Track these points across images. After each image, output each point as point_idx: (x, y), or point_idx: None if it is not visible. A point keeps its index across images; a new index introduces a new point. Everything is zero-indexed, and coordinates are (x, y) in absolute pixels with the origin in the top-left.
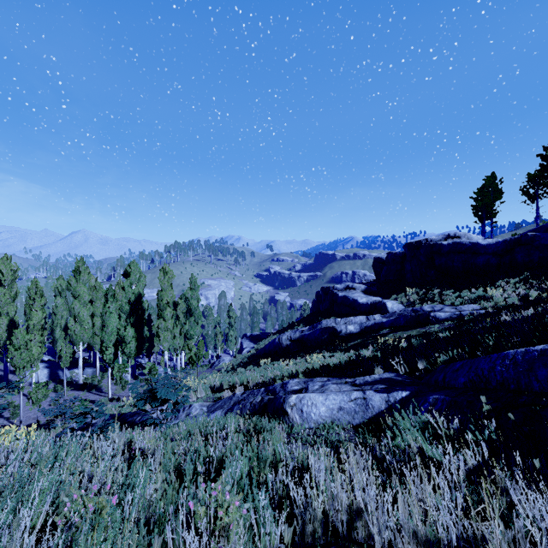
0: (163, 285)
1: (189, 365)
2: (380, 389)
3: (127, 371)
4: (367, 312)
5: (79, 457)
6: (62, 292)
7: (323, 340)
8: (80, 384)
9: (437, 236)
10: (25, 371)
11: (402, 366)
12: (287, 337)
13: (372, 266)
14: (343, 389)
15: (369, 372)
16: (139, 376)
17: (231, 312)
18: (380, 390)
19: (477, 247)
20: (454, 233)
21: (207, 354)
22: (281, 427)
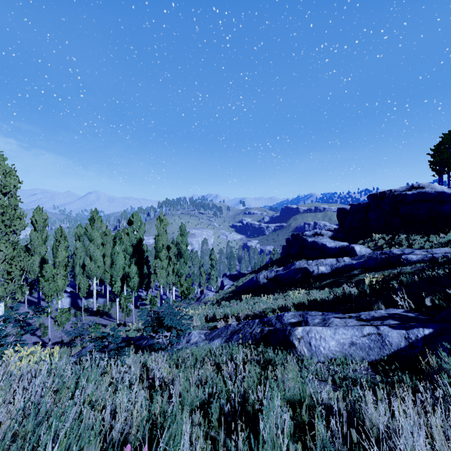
0: (160, 231)
1: (181, 297)
2: (395, 325)
3: (131, 301)
4: (336, 255)
5: (99, 385)
6: (81, 237)
7: (297, 279)
8: (94, 310)
9: (400, 187)
10: (52, 298)
11: (406, 303)
12: (264, 276)
13: (337, 216)
14: (350, 323)
15: (366, 308)
16: (140, 306)
17: (213, 256)
18: (396, 326)
19: (443, 195)
20: (417, 184)
21: (194, 289)
22: (292, 360)
